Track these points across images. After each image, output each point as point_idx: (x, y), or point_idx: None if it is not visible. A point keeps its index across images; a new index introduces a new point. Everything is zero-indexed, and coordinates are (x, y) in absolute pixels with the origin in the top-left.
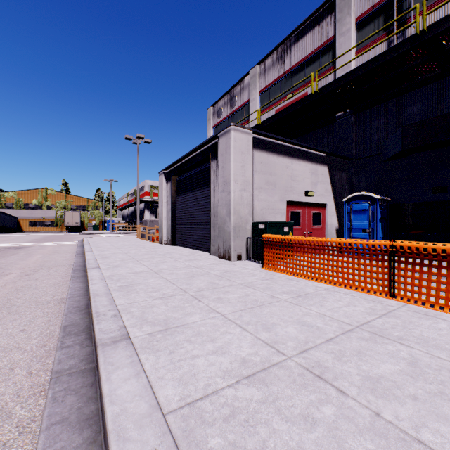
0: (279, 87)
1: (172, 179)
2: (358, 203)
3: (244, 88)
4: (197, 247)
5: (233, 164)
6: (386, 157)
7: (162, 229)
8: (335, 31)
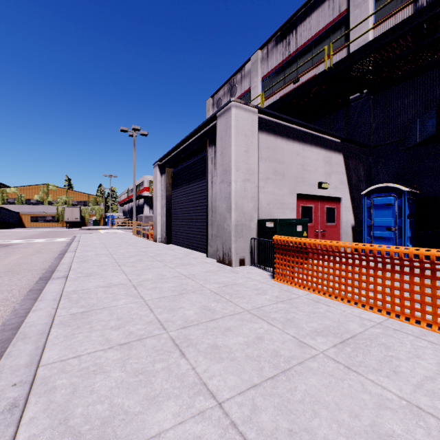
0: (283, 72)
1: (167, 171)
2: (381, 196)
3: (245, 76)
4: (193, 247)
5: (235, 148)
6: (413, 142)
7: (156, 226)
8: (349, 3)
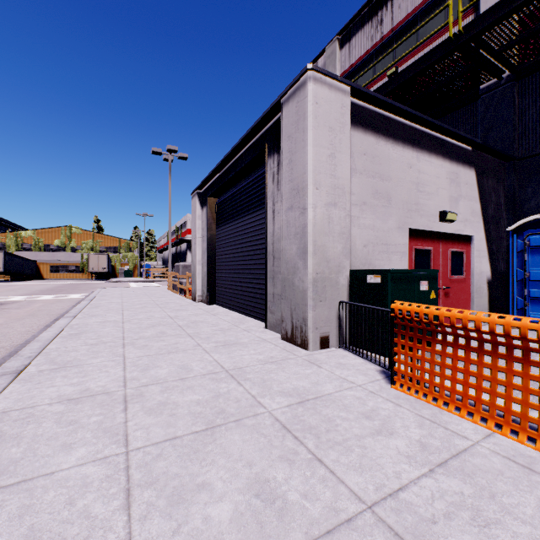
0: (373, 62)
1: (209, 202)
2: None
3: None
4: (246, 311)
5: (313, 150)
6: None
7: (195, 279)
8: None
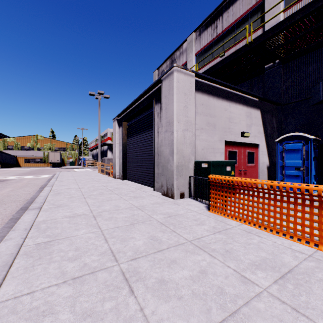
0: (212, 48)
1: (123, 124)
2: (291, 143)
3: (182, 53)
4: (143, 183)
5: (176, 104)
6: (317, 100)
7: (115, 166)
8: None
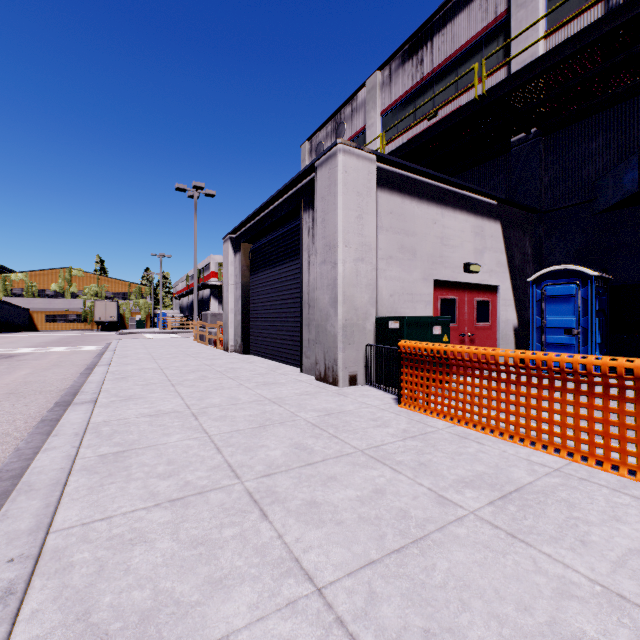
0: (413, 103)
1: (243, 248)
2: (557, 284)
3: (357, 109)
4: (282, 359)
5: (342, 213)
6: (604, 204)
7: (228, 328)
8: (509, 2)
